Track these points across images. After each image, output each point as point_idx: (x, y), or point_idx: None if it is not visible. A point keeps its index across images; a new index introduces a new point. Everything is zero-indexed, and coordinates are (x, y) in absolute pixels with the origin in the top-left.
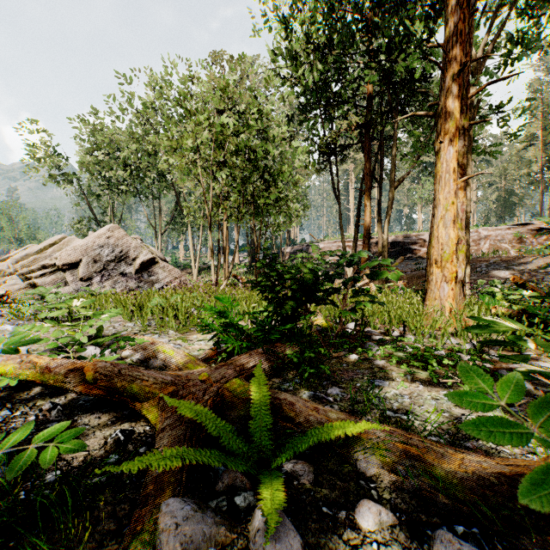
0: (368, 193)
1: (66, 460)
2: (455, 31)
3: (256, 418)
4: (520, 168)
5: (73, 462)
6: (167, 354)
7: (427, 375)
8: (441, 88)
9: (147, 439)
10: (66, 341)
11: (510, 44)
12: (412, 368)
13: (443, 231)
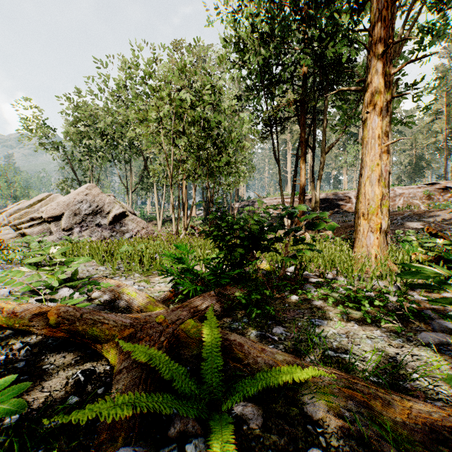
0: (303, 158)
1: (27, 401)
2: (380, 17)
3: (208, 359)
4: (428, 138)
5: (33, 404)
6: (130, 295)
7: (360, 314)
8: (367, 66)
9: (106, 379)
10: (38, 286)
11: (423, 32)
12: (346, 308)
13: (370, 188)
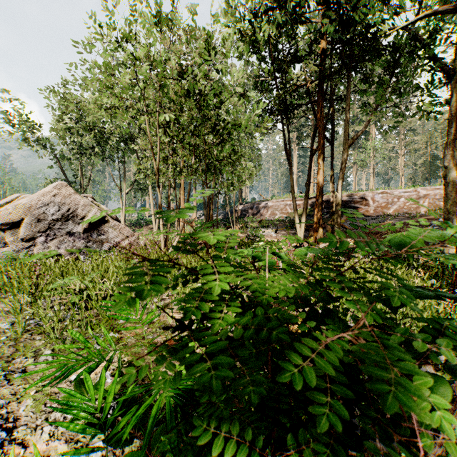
0: (321, 152)
1: None
2: None
3: None
4: (443, 136)
5: None
6: None
7: None
8: None
9: None
10: None
11: None
12: None
13: None
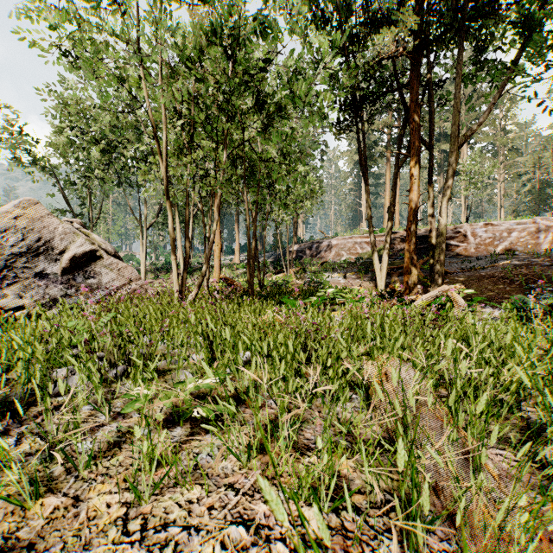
0: (415, 158)
1: None
2: None
3: None
4: None
5: None
6: None
7: None
8: None
9: None
10: None
11: None
12: None
13: None
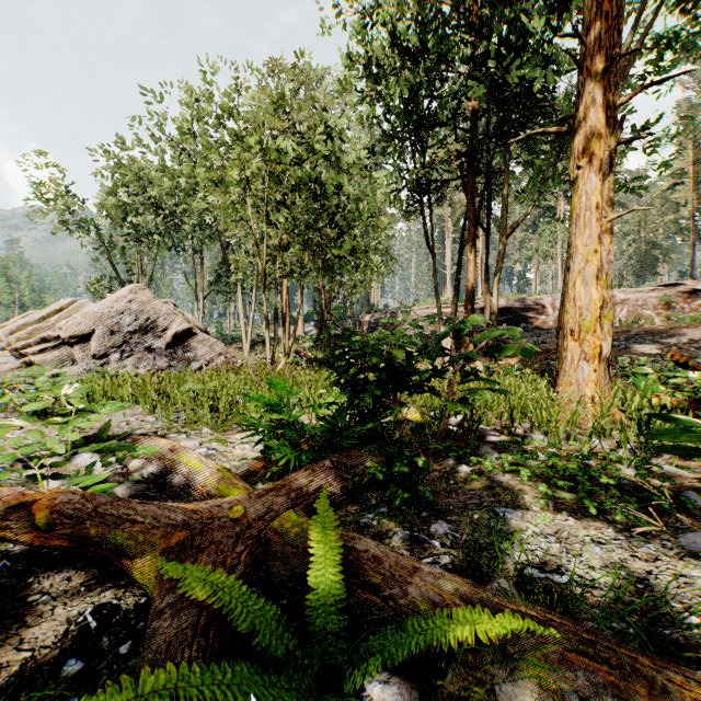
0: (471, 244)
1: None
2: (599, 14)
3: (319, 589)
4: (664, 214)
5: None
6: (192, 466)
7: (576, 499)
8: (578, 93)
9: (137, 624)
10: (30, 452)
11: (663, 44)
12: (551, 487)
13: (582, 290)
